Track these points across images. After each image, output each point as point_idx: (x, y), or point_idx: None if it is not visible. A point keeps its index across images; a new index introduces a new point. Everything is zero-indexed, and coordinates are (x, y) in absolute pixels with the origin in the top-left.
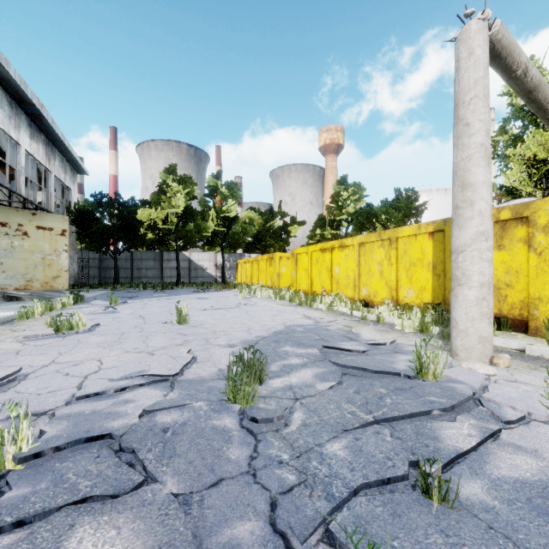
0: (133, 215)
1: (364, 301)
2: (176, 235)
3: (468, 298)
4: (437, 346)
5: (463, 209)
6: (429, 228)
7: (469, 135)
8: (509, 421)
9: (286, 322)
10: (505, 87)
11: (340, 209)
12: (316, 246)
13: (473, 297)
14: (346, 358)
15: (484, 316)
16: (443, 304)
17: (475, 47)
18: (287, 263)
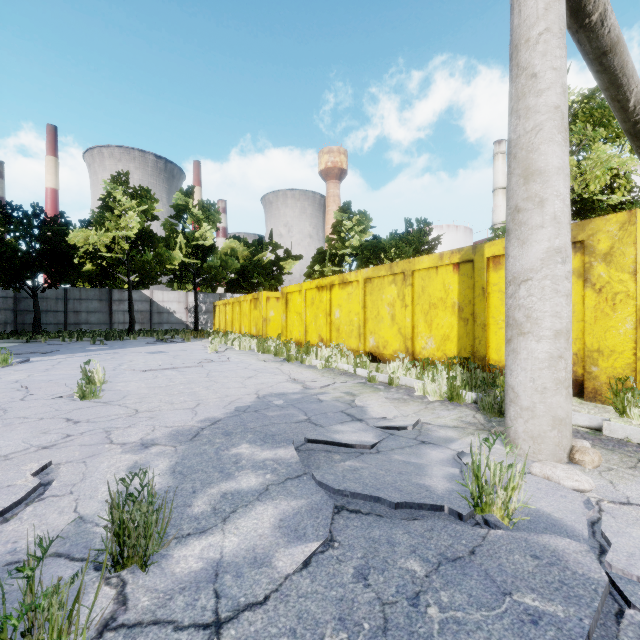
0: (61, 237)
1: (372, 354)
2: (128, 267)
3: (536, 356)
4: (478, 425)
5: (528, 212)
6: (454, 258)
7: (537, 93)
8: None
9: (261, 390)
10: None
11: (342, 241)
12: (312, 283)
13: (543, 353)
14: (343, 465)
15: (560, 384)
16: (471, 358)
17: None
18: (277, 305)
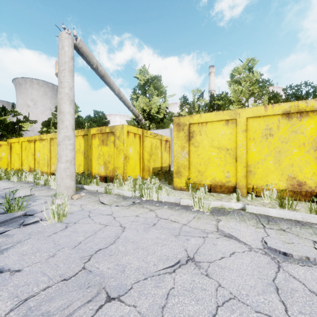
0: None
1: (53, 173)
2: None
3: (61, 168)
4: None
5: (60, 124)
6: (82, 133)
7: (62, 88)
8: (26, 224)
9: None
10: (136, 74)
11: None
12: (25, 138)
13: (63, 167)
14: None
15: (68, 176)
16: (88, 172)
17: (65, 45)
18: None
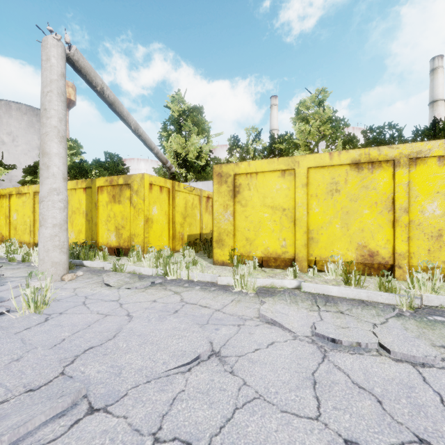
0: None
1: None
2: None
3: (45, 236)
4: None
5: (43, 170)
6: (83, 185)
7: (47, 118)
8: None
9: None
10: (167, 103)
11: None
12: None
13: (48, 234)
14: None
15: (56, 247)
16: (91, 242)
17: (51, 56)
18: None
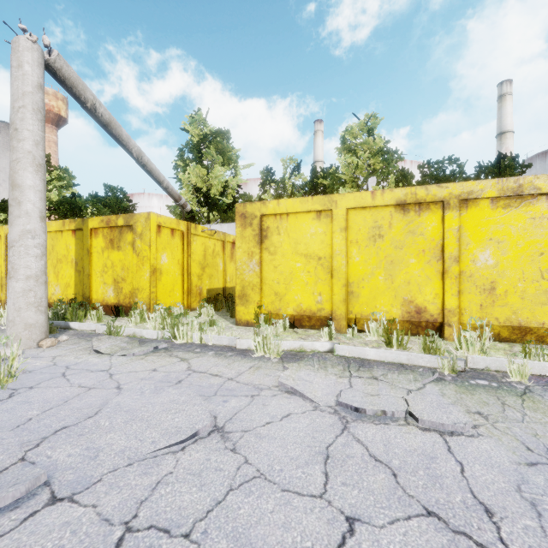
0: None
1: None
2: None
3: (16, 290)
4: None
5: (13, 207)
6: (72, 226)
7: (18, 140)
8: None
9: None
10: (185, 124)
11: None
12: None
13: (20, 289)
14: None
15: (31, 305)
16: (83, 299)
17: (24, 62)
18: None
